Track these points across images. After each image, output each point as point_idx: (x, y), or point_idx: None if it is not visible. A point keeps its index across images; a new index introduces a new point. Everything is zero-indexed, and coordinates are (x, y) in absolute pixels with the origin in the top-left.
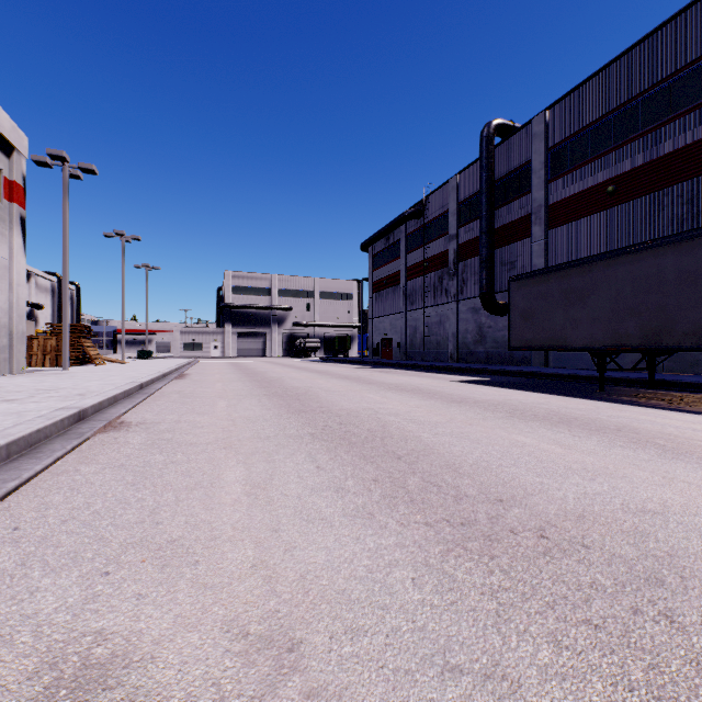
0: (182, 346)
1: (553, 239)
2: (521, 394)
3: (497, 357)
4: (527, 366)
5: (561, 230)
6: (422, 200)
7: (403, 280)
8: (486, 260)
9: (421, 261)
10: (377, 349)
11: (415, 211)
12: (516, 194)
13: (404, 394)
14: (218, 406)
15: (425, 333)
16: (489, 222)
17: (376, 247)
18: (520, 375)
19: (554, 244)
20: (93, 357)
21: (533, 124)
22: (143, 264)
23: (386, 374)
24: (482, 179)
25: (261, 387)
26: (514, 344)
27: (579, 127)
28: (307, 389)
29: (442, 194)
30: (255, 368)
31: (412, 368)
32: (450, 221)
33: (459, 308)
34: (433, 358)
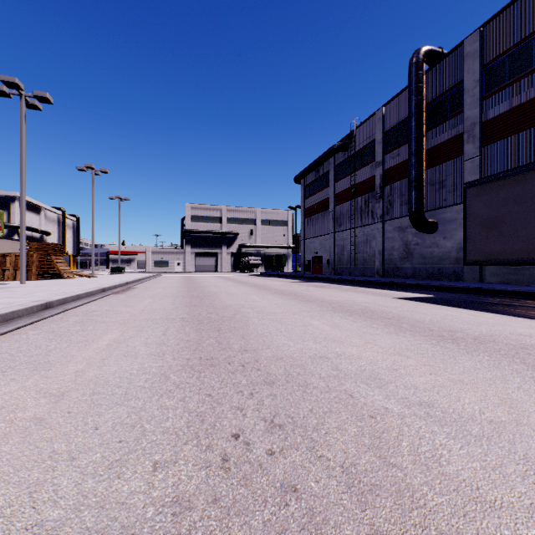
0: (152, 263)
1: (488, 155)
2: (517, 322)
3: (424, 272)
4: (459, 281)
5: (497, 145)
6: (349, 134)
7: (331, 205)
8: (416, 180)
9: (348, 188)
10: (309, 265)
11: (342, 143)
12: (445, 116)
13: (357, 320)
14: (95, 344)
15: (351, 251)
16: (419, 143)
17: (308, 179)
18: (465, 291)
19: (489, 159)
20: (62, 271)
21: (465, 44)
22: (115, 196)
23: (322, 289)
24: (411, 103)
25: (187, 306)
26: (473, 258)
27: (521, 38)
28: (237, 310)
29: (368, 126)
30: (201, 281)
31: (343, 282)
32: (376, 149)
33: (385, 228)
34: (360, 273)
